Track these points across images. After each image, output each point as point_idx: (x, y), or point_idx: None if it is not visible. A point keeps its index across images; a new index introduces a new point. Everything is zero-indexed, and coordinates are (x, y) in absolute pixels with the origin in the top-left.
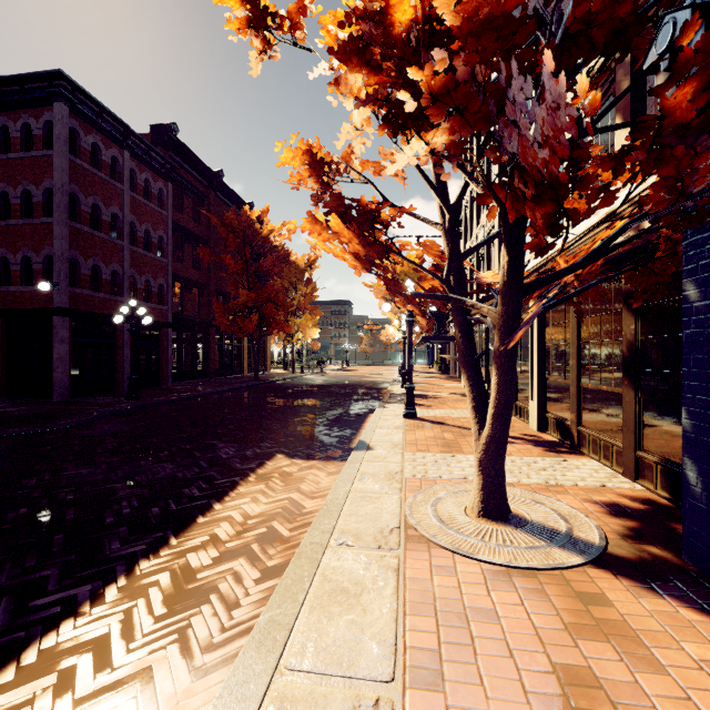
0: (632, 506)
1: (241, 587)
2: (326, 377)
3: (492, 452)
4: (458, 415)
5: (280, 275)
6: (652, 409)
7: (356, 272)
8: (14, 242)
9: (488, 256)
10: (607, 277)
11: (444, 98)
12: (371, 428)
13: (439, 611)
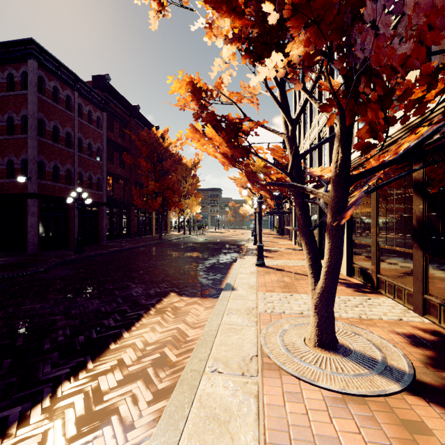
0: (425, 337)
1: (136, 409)
2: (205, 237)
3: (325, 299)
4: (292, 264)
5: (175, 172)
6: (437, 265)
7: (225, 167)
8: (3, 150)
9: (311, 159)
10: (414, 170)
11: (304, 8)
12: (234, 274)
13: (293, 439)
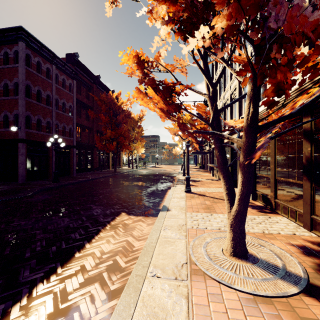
0: (314, 248)
1: (93, 306)
2: (148, 171)
3: (238, 219)
4: (211, 191)
5: (126, 123)
6: None
7: (162, 119)
8: (0, 108)
9: (225, 114)
10: (307, 121)
11: None
12: (169, 198)
13: None
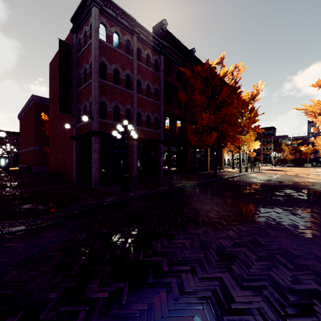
0: None
1: None
2: (267, 176)
3: None
4: None
5: (231, 104)
6: None
7: None
8: (82, 99)
9: None
10: None
11: None
12: None
13: None
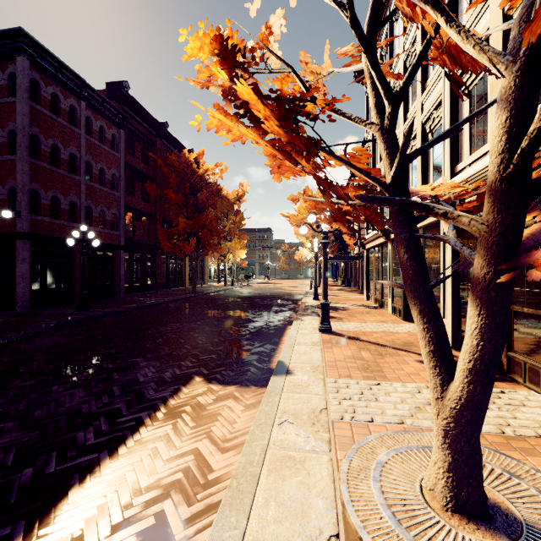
0: None
1: None
2: (251, 289)
3: (466, 421)
4: (369, 329)
5: (213, 207)
6: None
7: (275, 177)
8: None
9: None
10: None
11: None
12: (289, 345)
13: None
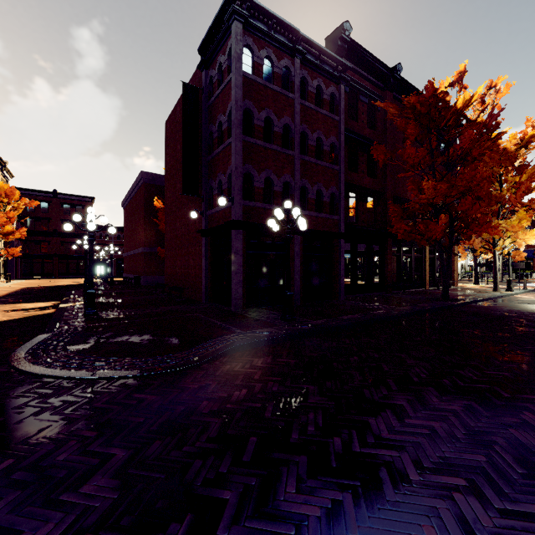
0: None
1: None
2: None
3: None
4: None
5: (480, 160)
6: None
7: None
8: (215, 171)
9: None
10: None
11: None
12: None
13: None
